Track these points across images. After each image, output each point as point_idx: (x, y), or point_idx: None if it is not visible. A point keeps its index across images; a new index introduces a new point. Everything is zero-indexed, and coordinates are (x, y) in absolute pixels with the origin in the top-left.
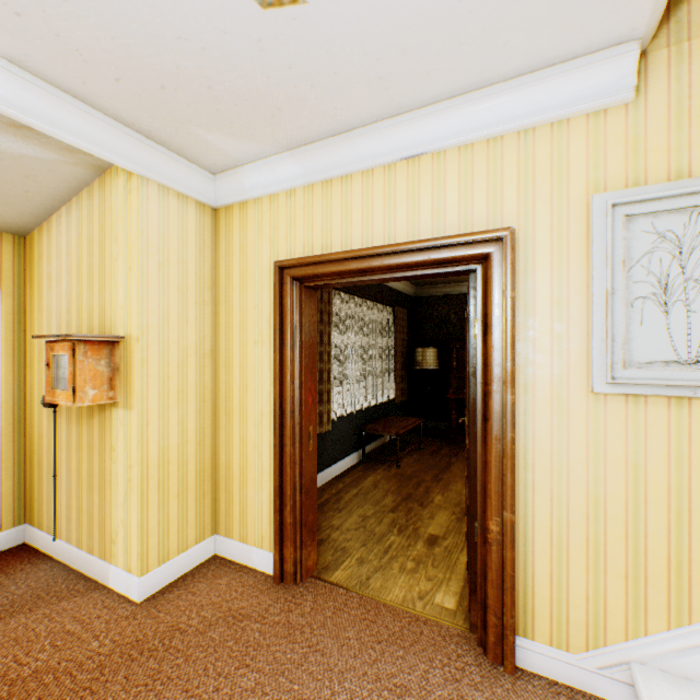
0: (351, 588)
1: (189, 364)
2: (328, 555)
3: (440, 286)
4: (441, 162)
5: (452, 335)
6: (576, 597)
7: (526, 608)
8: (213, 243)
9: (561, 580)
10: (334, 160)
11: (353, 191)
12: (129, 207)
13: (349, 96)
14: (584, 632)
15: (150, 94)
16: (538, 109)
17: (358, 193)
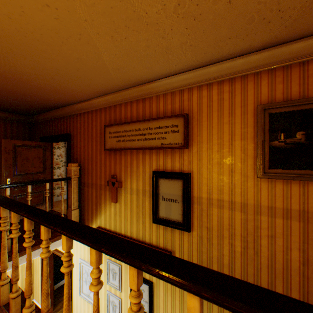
0: None
1: None
2: (60, 306)
3: None
4: None
5: None
6: None
7: None
8: None
9: None
10: None
11: None
12: None
13: None
14: None
15: None
16: None
17: None
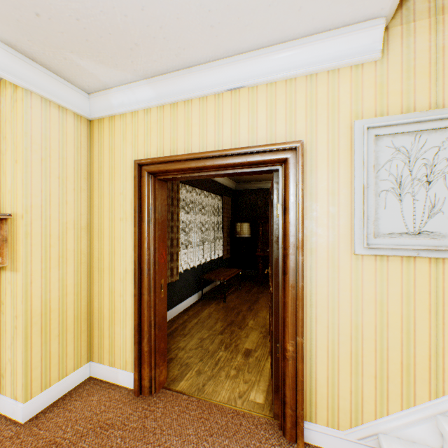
0: (192, 395)
1: (68, 236)
2: (176, 369)
3: (251, 183)
4: (254, 94)
5: (259, 214)
6: (344, 392)
7: (311, 402)
8: (89, 145)
9: (334, 381)
10: (179, 88)
11: (193, 112)
12: (15, 112)
13: (189, 39)
14: (349, 416)
15: (27, 20)
16: (320, 61)
17: (196, 112)
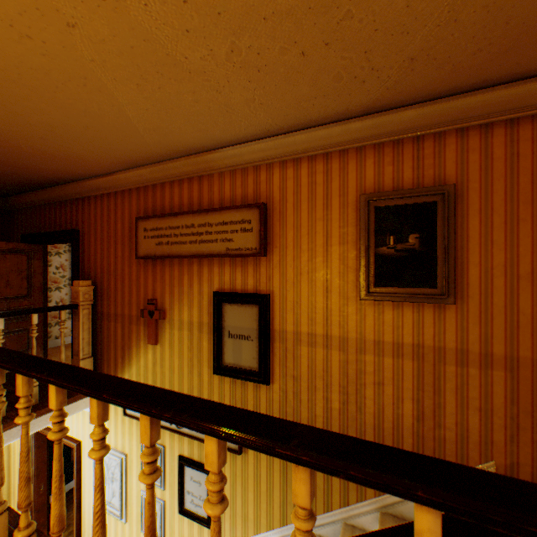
0: None
1: None
2: None
3: None
4: None
5: None
6: None
7: None
8: None
9: None
10: None
11: None
12: None
13: None
14: None
15: None
16: None
17: None
